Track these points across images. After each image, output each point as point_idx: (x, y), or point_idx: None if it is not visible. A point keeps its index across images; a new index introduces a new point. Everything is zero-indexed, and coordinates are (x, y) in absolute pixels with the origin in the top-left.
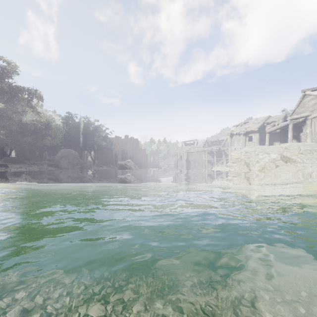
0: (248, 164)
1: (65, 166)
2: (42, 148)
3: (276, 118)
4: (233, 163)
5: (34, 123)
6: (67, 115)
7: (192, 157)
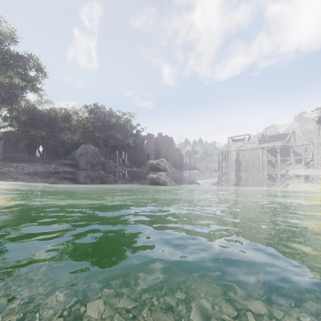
0: None
1: (83, 166)
2: (63, 145)
3: None
4: None
5: (49, 113)
6: (92, 108)
7: (244, 157)
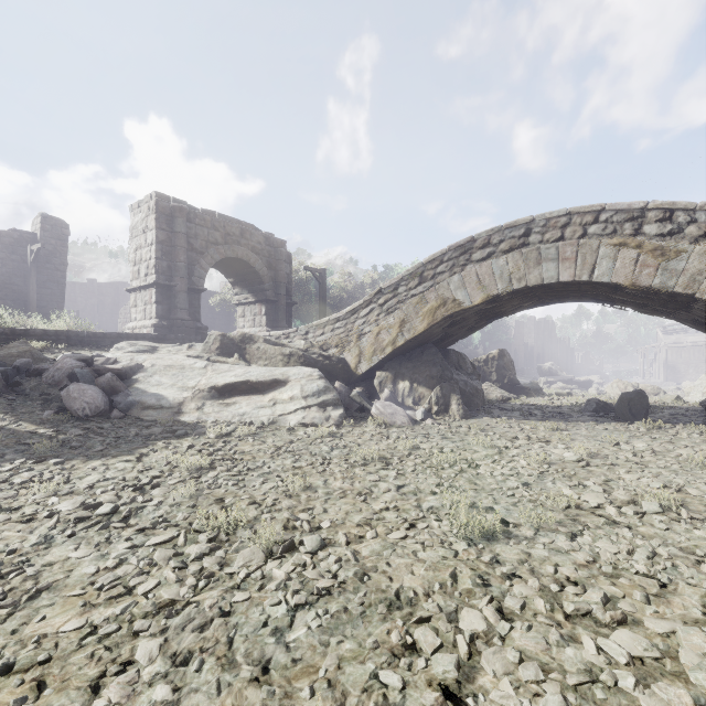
0: None
1: None
2: None
3: None
4: None
5: None
6: None
7: (681, 358)
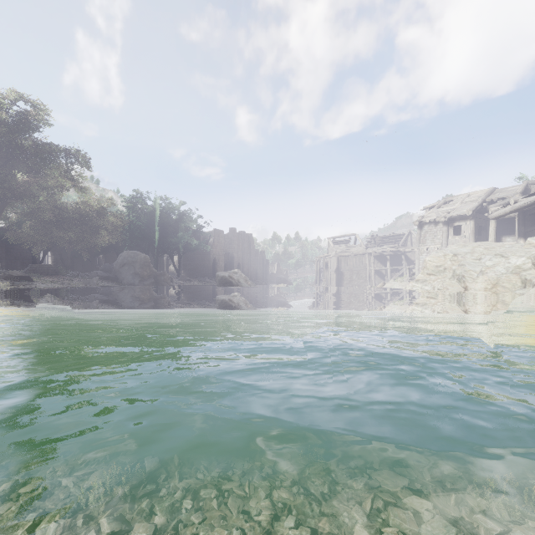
0: (461, 276)
1: (129, 279)
2: (92, 249)
3: (507, 191)
4: (428, 276)
5: (79, 208)
6: (133, 195)
7: (347, 265)
